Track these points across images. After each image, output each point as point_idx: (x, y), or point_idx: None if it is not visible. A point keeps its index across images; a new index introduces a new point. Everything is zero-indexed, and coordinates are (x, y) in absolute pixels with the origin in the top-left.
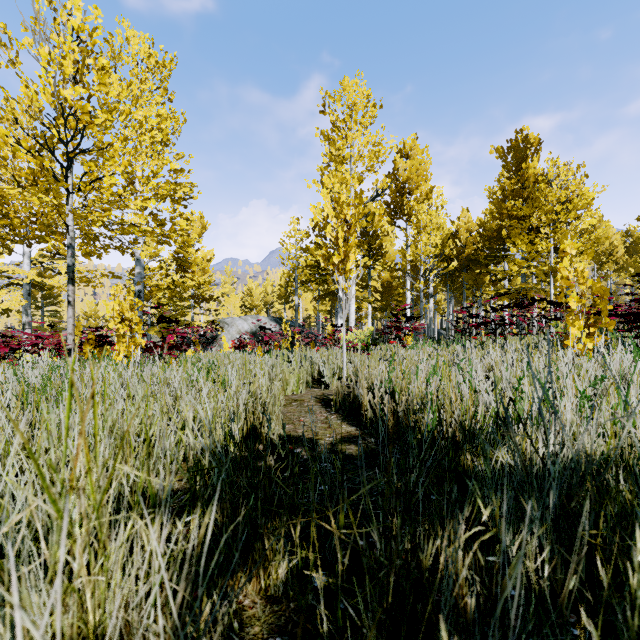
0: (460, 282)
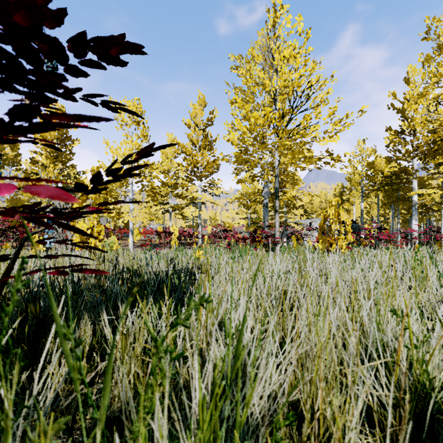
0: None
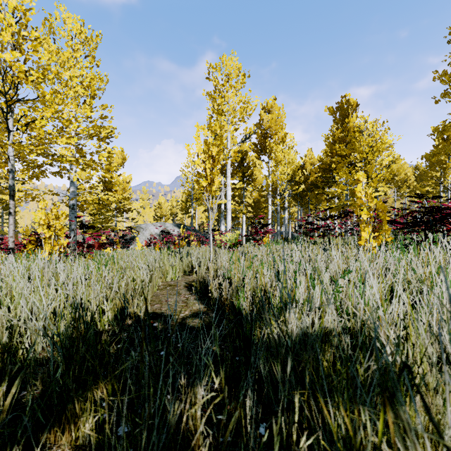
0: (306, 199)
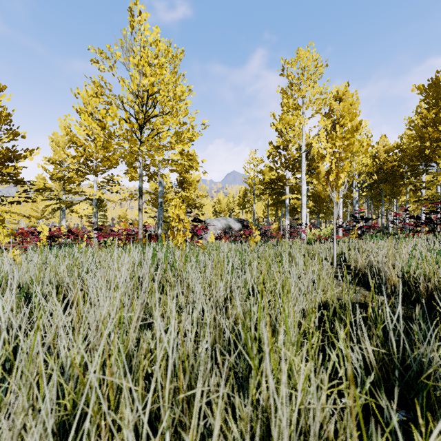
0: (378, 191)
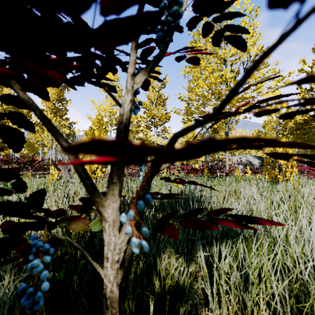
0: None
